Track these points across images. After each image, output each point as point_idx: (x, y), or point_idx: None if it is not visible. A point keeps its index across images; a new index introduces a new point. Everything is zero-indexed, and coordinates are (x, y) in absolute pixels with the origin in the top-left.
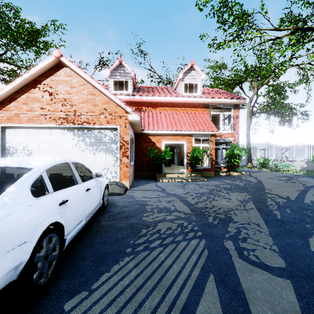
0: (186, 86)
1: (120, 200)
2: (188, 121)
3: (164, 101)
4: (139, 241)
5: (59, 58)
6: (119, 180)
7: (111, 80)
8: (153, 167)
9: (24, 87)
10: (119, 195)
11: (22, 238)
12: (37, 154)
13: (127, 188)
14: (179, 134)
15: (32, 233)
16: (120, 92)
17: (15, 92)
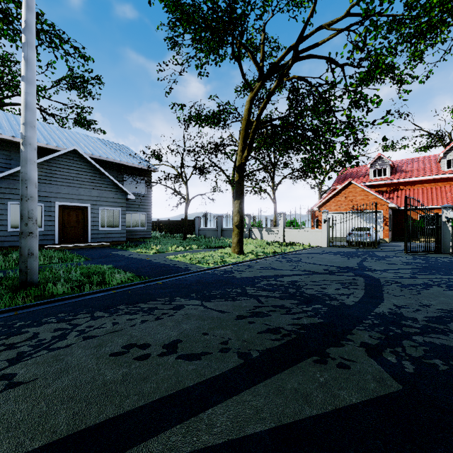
0: (450, 161)
1: (385, 244)
2: (448, 196)
3: (422, 179)
4: (393, 246)
5: (350, 181)
6: (382, 238)
7: (371, 170)
8: (409, 233)
9: (333, 195)
10: (383, 243)
11: (374, 236)
12: (338, 225)
13: (387, 242)
14: (435, 208)
15: (374, 236)
16: (379, 178)
17: (329, 198)
